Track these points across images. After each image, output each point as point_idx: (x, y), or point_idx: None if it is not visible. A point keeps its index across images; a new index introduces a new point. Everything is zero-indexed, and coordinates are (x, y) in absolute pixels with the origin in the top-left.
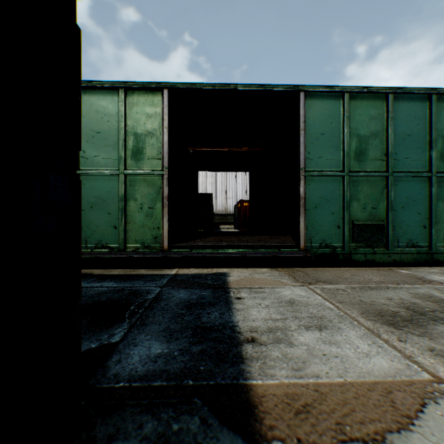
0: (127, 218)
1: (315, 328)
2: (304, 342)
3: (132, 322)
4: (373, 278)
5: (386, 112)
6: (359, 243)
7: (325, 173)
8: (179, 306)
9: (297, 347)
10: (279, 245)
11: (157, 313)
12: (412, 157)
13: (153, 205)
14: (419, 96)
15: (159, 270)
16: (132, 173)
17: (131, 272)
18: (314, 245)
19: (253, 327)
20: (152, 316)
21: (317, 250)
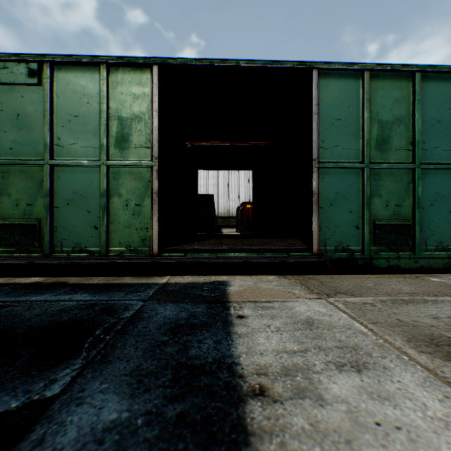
0: (111, 216)
1: (350, 367)
2: (339, 395)
3: (90, 356)
4: (402, 288)
5: (412, 94)
6: (381, 246)
7: (342, 164)
8: (161, 330)
9: (332, 406)
10: (288, 249)
11: (129, 342)
12: (442, 146)
13: (141, 201)
14: (450, 75)
15: (147, 278)
16: (115, 163)
17: (113, 281)
18: (329, 248)
19: (261, 365)
20: (121, 346)
21: (332, 254)
